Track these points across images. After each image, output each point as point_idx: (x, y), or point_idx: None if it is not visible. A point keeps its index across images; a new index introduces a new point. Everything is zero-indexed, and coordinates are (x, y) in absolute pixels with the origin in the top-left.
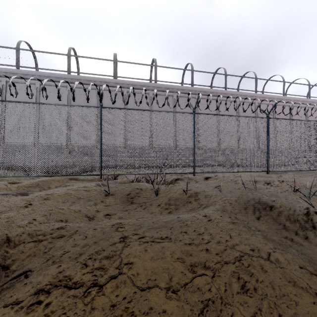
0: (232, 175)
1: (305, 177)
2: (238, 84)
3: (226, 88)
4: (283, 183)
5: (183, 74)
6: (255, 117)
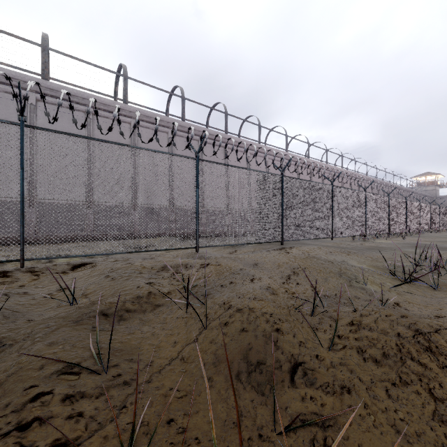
0: (144, 256)
1: (257, 251)
2: (207, 119)
3: (183, 119)
4: (200, 269)
5: (116, 82)
6: (175, 154)
